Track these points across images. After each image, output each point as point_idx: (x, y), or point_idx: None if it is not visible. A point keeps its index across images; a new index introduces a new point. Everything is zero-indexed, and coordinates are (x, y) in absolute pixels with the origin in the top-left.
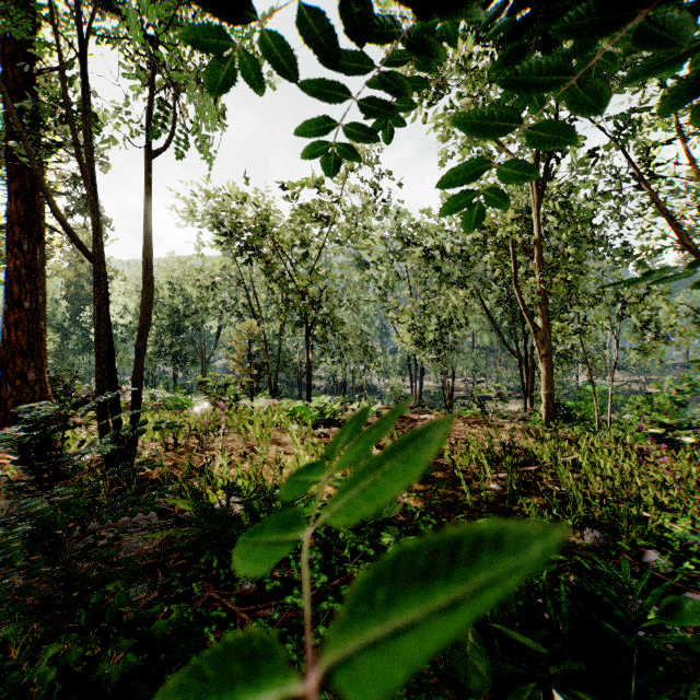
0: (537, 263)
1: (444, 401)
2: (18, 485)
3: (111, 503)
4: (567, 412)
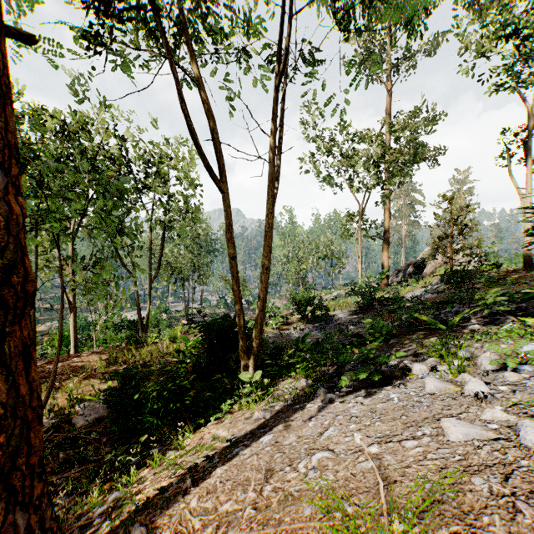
0: (70, 268)
1: None
2: (116, 393)
3: (124, 391)
4: (65, 339)
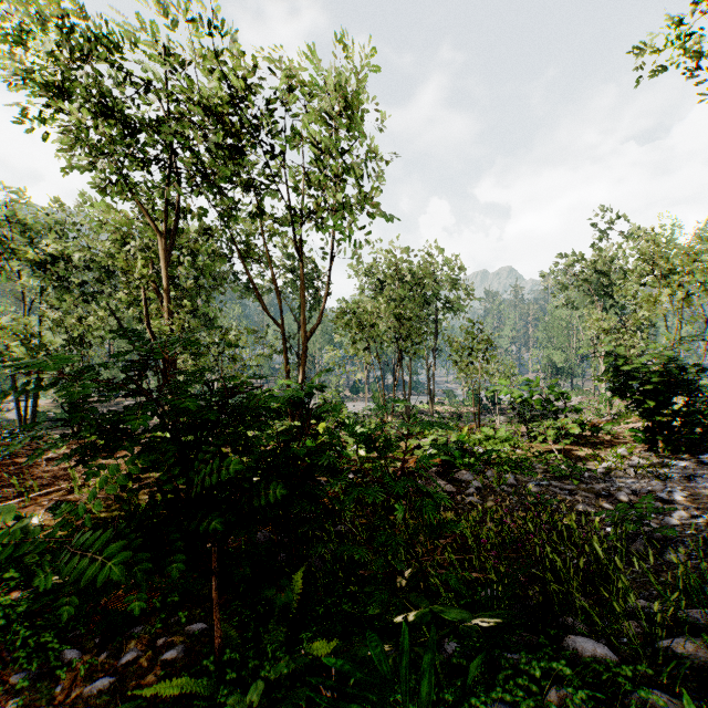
0: (167, 307)
1: (71, 428)
2: None
3: None
4: None
